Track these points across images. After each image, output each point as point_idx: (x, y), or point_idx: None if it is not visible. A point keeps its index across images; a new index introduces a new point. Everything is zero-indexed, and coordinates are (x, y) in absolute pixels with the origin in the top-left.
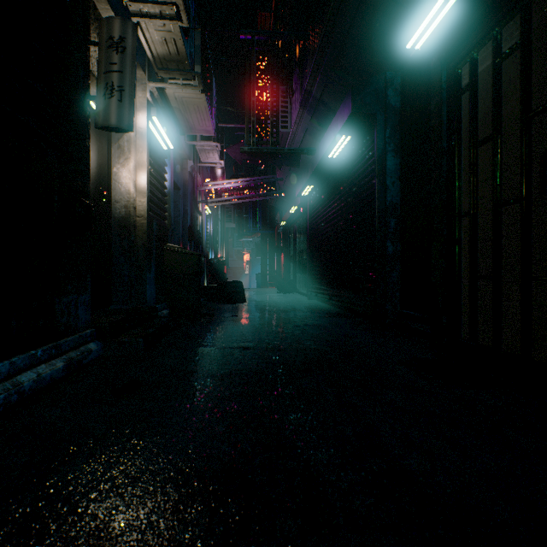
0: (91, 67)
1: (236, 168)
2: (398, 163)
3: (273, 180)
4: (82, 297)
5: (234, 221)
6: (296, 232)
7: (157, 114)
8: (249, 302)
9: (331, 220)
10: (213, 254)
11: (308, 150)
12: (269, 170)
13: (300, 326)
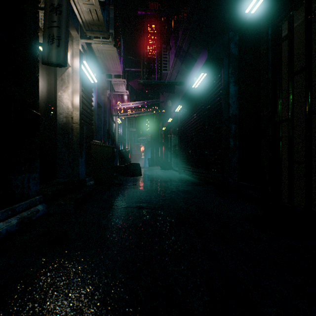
0: (41, 26)
1: (136, 96)
2: (237, 90)
3: (158, 102)
4: (33, 175)
5: (135, 127)
6: (171, 134)
7: (86, 59)
8: (143, 176)
9: (193, 126)
10: (122, 146)
11: (179, 83)
12: (156, 96)
13: (175, 191)
